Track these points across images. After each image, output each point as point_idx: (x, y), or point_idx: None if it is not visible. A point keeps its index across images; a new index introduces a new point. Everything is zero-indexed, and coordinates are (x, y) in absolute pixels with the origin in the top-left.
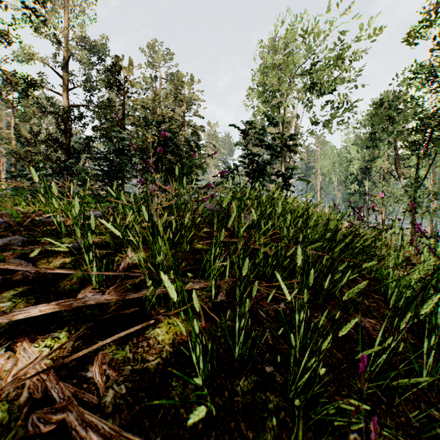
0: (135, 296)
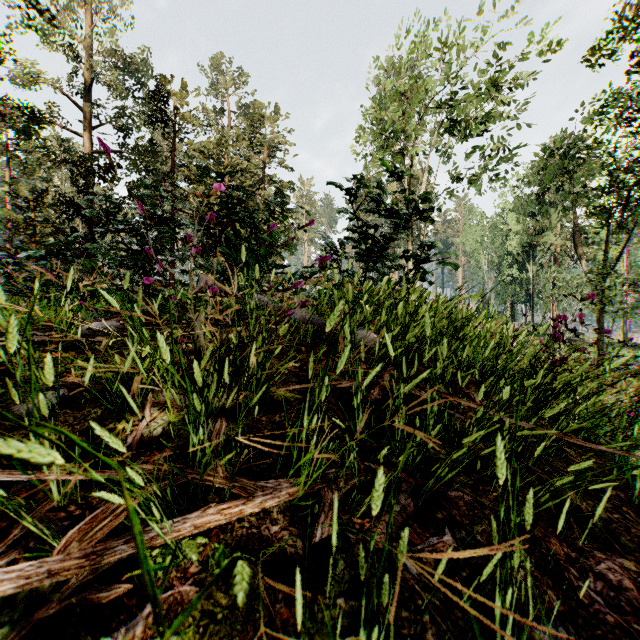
0: (127, 553)
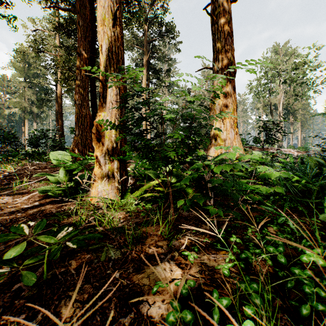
0: None
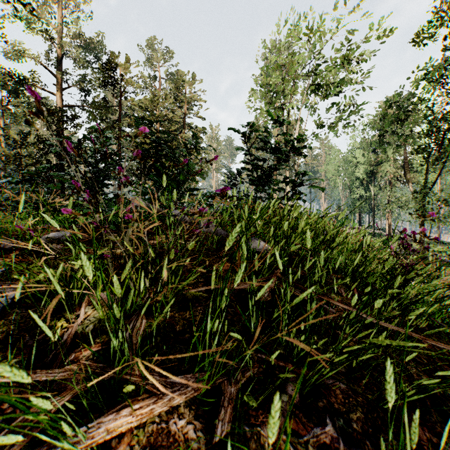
0: None
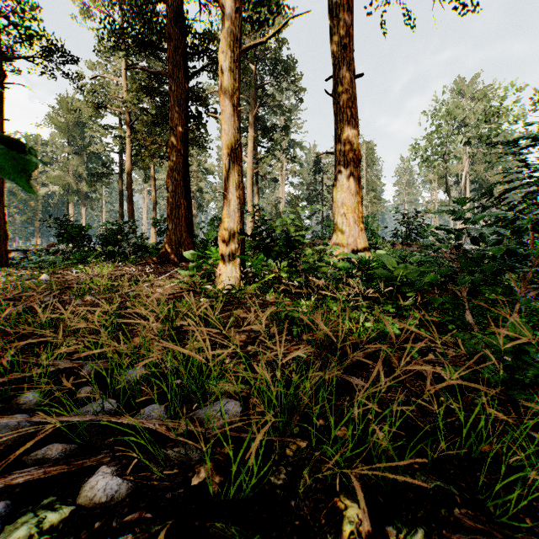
0: None
